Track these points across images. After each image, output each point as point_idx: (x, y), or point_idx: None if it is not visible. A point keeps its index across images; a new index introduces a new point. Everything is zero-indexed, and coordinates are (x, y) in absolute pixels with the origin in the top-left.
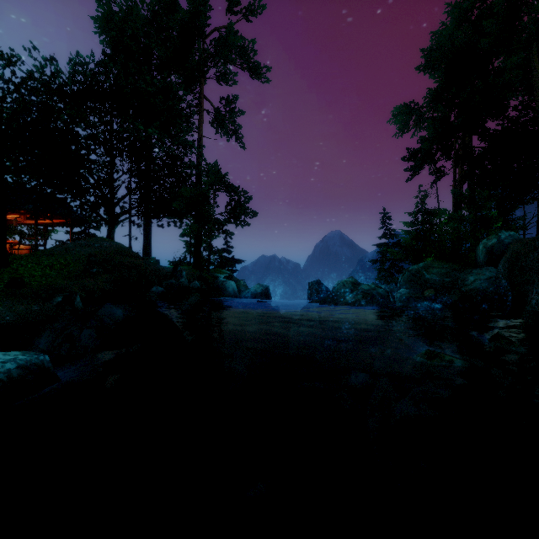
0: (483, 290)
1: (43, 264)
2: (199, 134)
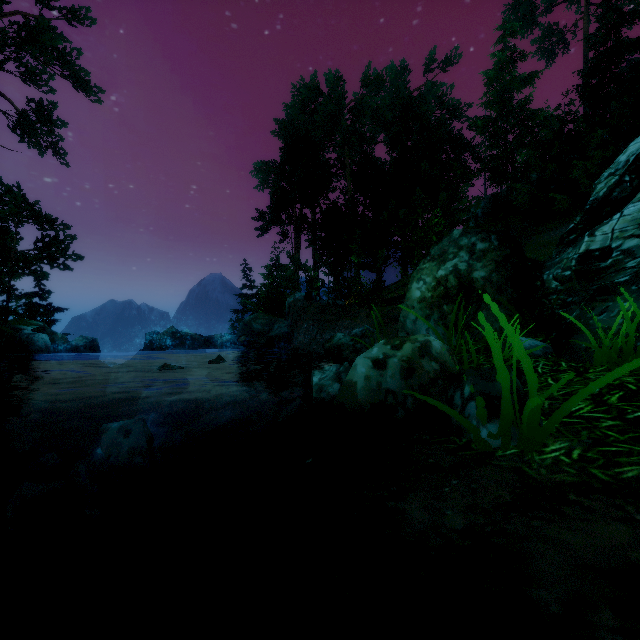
0: (278, 336)
1: None
2: None
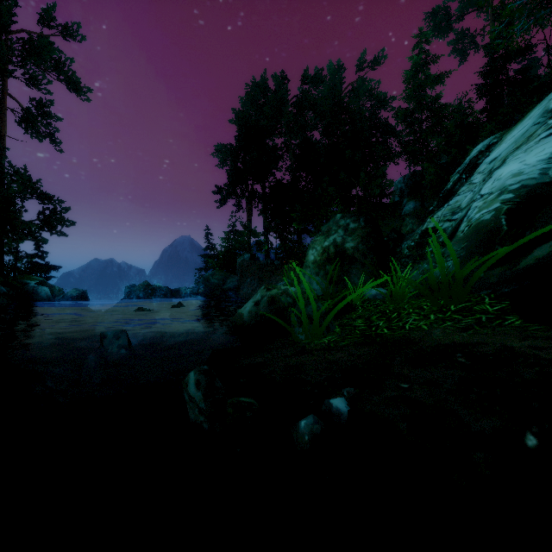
0: (230, 288)
1: None
2: (0, 132)
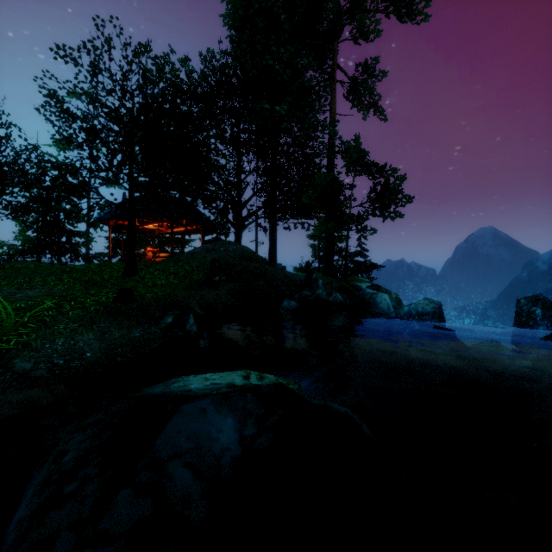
0: None
1: (168, 271)
2: (331, 112)
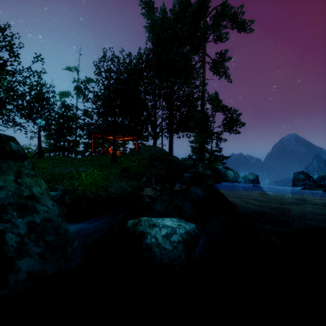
0: None
1: (130, 160)
2: (203, 78)
